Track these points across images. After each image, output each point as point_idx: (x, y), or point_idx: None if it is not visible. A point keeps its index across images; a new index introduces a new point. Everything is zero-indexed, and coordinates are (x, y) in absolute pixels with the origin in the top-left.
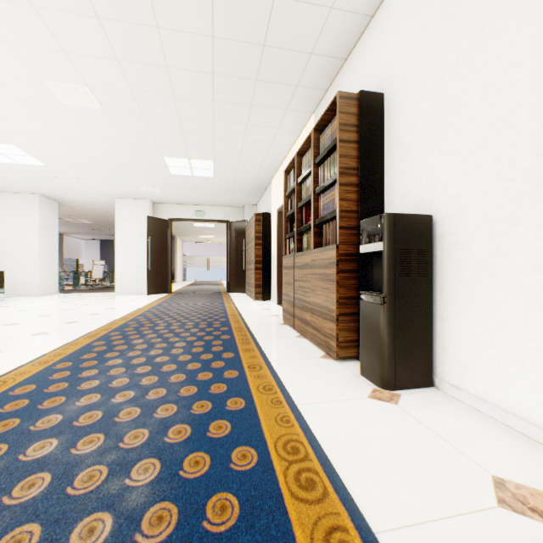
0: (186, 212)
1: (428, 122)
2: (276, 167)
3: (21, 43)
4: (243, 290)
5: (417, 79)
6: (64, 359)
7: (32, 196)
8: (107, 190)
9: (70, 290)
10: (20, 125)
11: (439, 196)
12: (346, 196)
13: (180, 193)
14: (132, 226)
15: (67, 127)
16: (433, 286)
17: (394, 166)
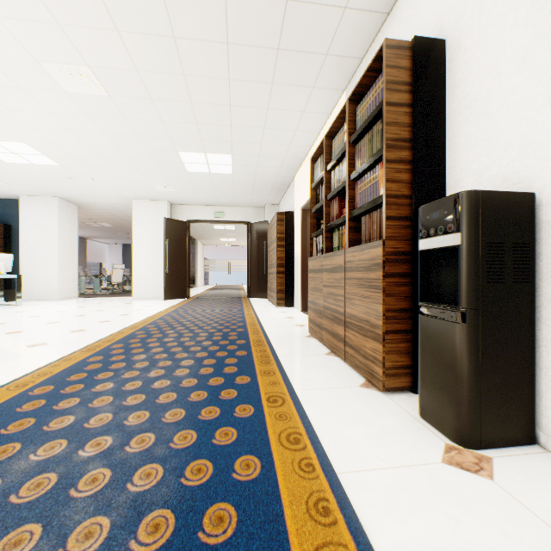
0: (205, 213)
1: (525, 60)
2: (300, 160)
3: (10, 15)
4: (264, 295)
5: (503, 4)
6: (47, 380)
7: (51, 199)
8: (123, 191)
9: (90, 294)
10: (26, 119)
11: (547, 164)
12: (396, 176)
13: (198, 193)
14: (150, 228)
15: (74, 120)
16: (535, 296)
17: (464, 133)
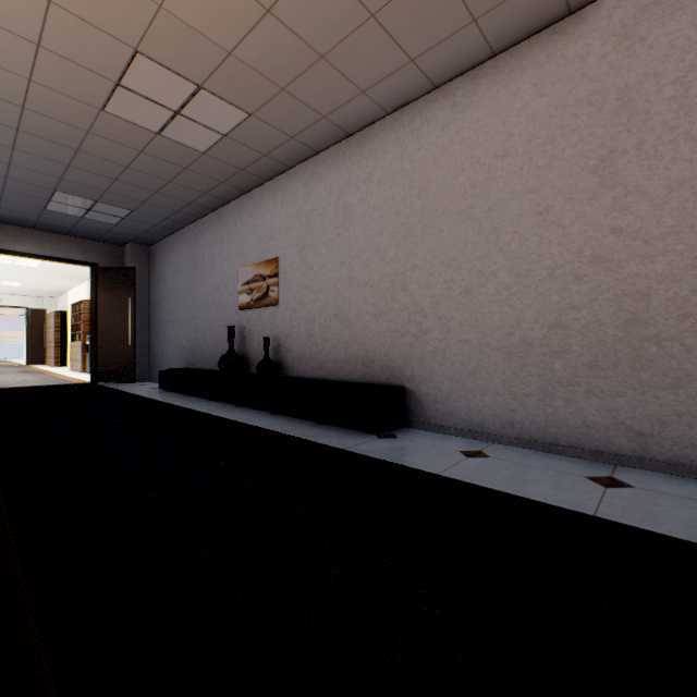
0: None
1: None
2: (71, 288)
3: None
4: (44, 363)
5: None
6: None
7: None
8: None
9: None
10: None
11: None
12: (86, 328)
13: None
14: None
15: None
16: None
17: None
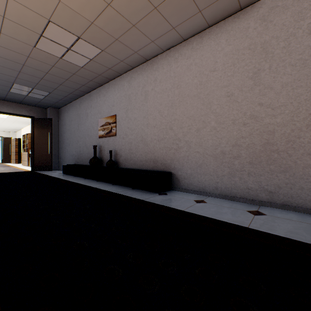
0: None
1: None
2: (23, 128)
3: None
4: (10, 162)
5: None
6: None
7: None
8: None
9: None
10: None
11: None
12: (29, 146)
13: None
14: None
15: None
16: None
17: None
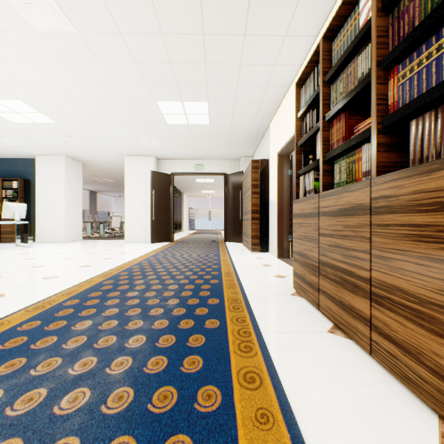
0: (186, 166)
1: None
2: (276, 104)
3: None
4: (239, 240)
5: None
6: None
7: (59, 157)
8: (115, 147)
9: (95, 237)
10: (11, 71)
11: None
12: None
13: (179, 147)
14: (139, 180)
15: (53, 69)
16: None
17: None
